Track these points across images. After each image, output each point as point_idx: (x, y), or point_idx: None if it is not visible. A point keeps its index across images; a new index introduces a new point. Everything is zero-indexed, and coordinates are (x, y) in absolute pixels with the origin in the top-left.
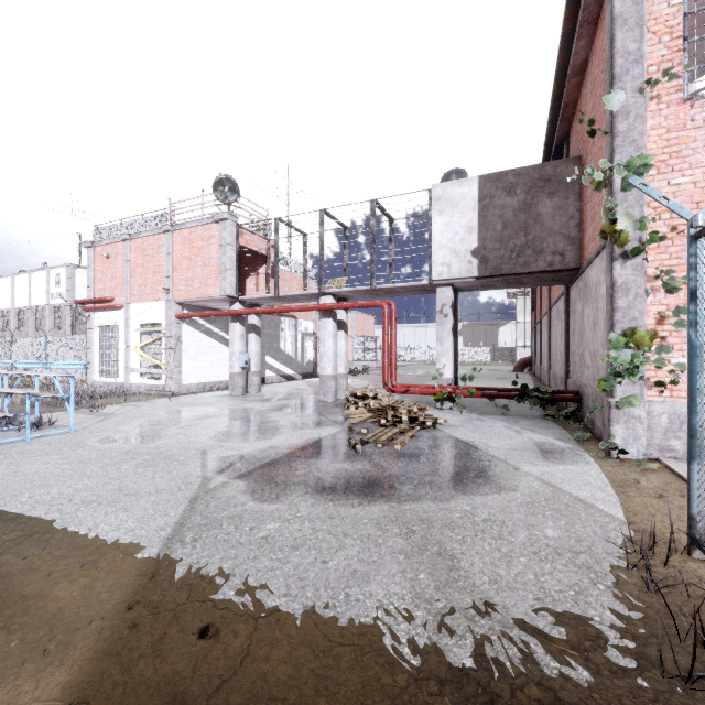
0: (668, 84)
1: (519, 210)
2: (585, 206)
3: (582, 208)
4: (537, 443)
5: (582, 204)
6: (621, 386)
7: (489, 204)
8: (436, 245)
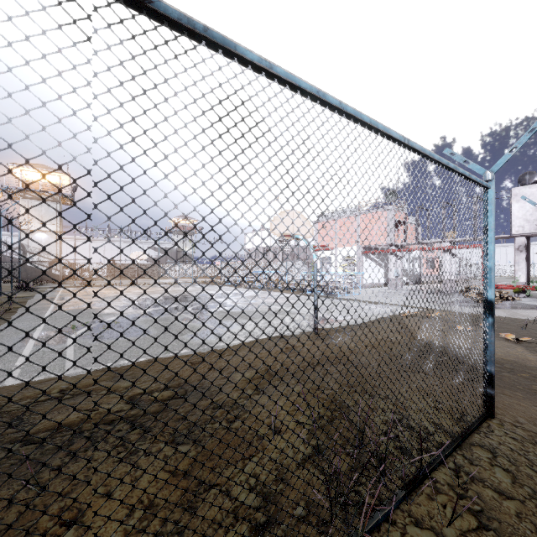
0: None
1: None
2: None
3: None
4: None
5: None
6: None
7: None
8: (514, 217)
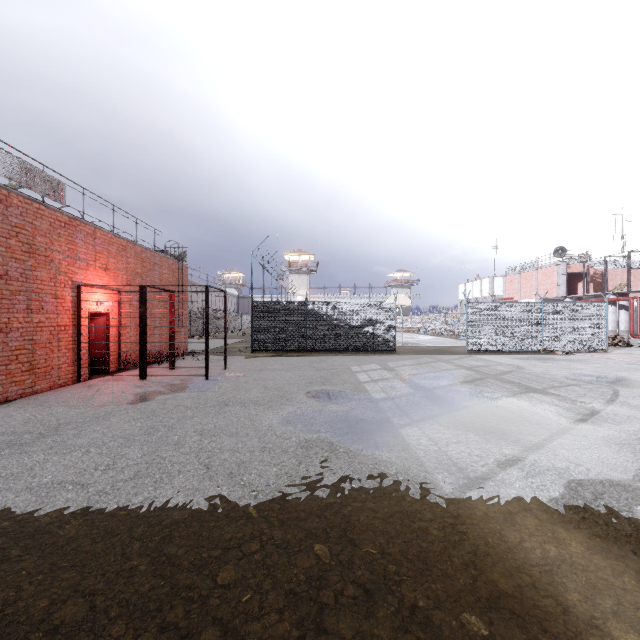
0: None
1: None
2: None
3: None
4: None
5: None
6: None
7: None
8: None
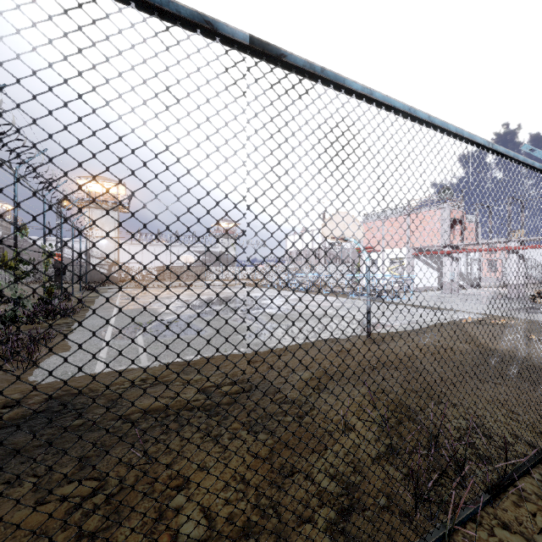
0: None
1: None
2: None
3: None
4: None
5: None
6: None
7: None
8: None
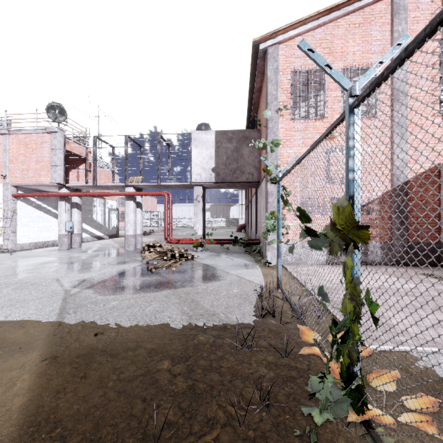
0: (286, 111)
1: (234, 151)
2: (261, 153)
3: (260, 154)
4: (238, 263)
5: (260, 152)
6: (270, 235)
7: (220, 146)
8: (194, 163)
